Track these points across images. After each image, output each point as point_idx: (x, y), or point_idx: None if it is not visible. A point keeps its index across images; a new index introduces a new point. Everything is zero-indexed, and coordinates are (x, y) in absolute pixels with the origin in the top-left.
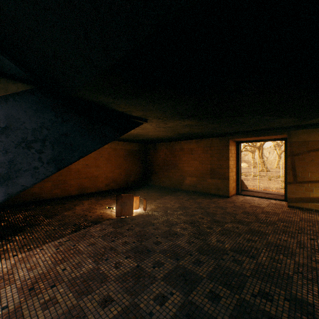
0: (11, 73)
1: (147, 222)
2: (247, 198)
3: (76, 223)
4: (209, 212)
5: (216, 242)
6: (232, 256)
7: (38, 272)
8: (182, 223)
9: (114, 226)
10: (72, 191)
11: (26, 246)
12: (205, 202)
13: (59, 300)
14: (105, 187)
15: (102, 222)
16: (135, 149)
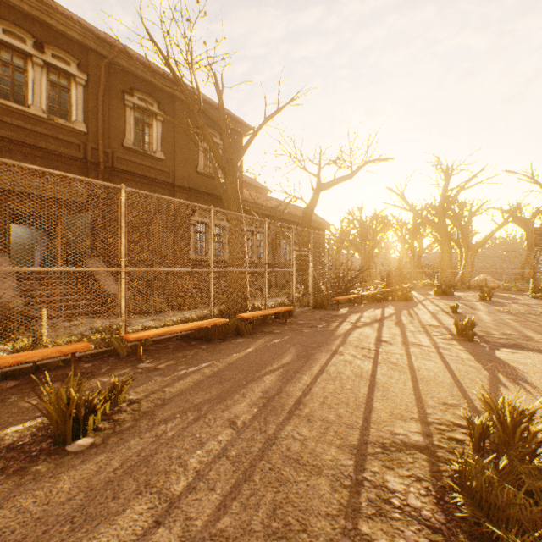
0: None
1: None
2: None
3: None
4: None
5: None
6: None
7: None
8: None
9: None
10: None
11: None
12: None
13: None
14: None
15: None
16: None
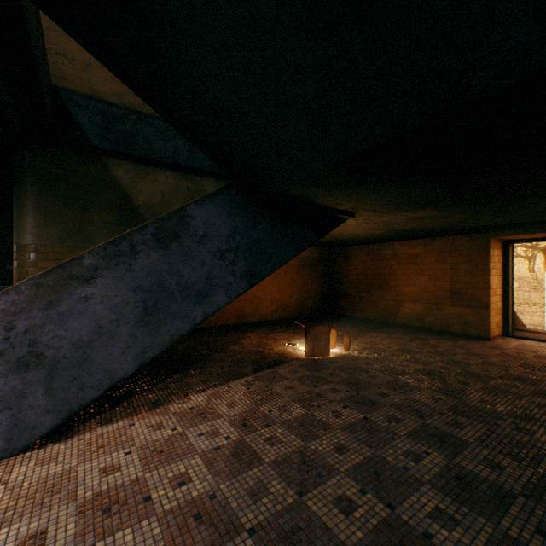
0: (161, 158)
1: (356, 367)
2: (528, 342)
3: (253, 361)
4: (456, 360)
5: (479, 403)
6: (512, 423)
7: (241, 410)
8: (413, 372)
9: (309, 369)
10: (228, 318)
11: (209, 382)
12: (444, 345)
13: (282, 439)
14: (271, 315)
15: (289, 362)
16: (313, 256)
